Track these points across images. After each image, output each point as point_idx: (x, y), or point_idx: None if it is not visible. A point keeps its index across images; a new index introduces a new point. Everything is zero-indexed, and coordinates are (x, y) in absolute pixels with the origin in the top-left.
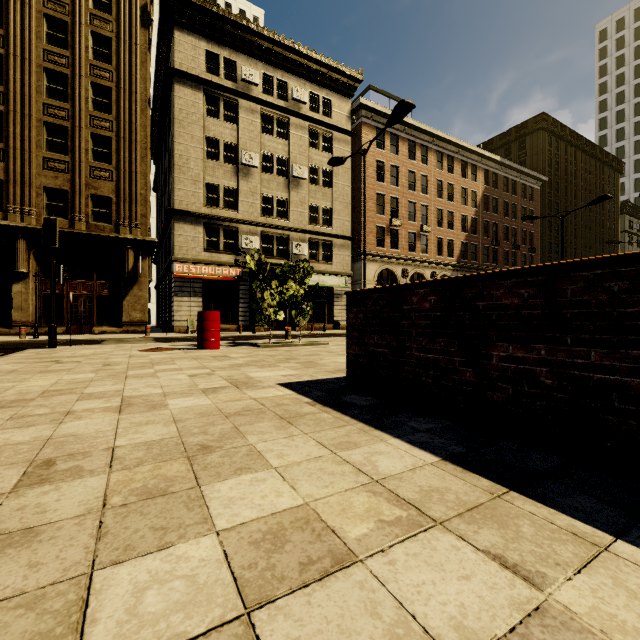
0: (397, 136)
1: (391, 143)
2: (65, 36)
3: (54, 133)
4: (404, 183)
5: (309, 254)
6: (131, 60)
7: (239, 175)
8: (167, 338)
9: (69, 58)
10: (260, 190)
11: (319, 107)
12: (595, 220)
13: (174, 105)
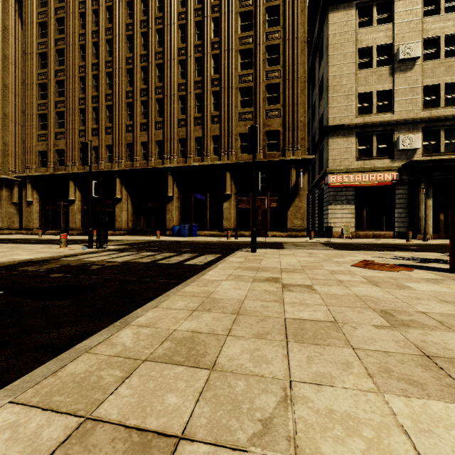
0: None
1: None
2: (250, 22)
3: (244, 94)
4: None
5: None
6: (293, 13)
7: (395, 74)
8: (333, 243)
9: (253, 36)
10: (421, 82)
11: None
12: None
13: (328, 33)
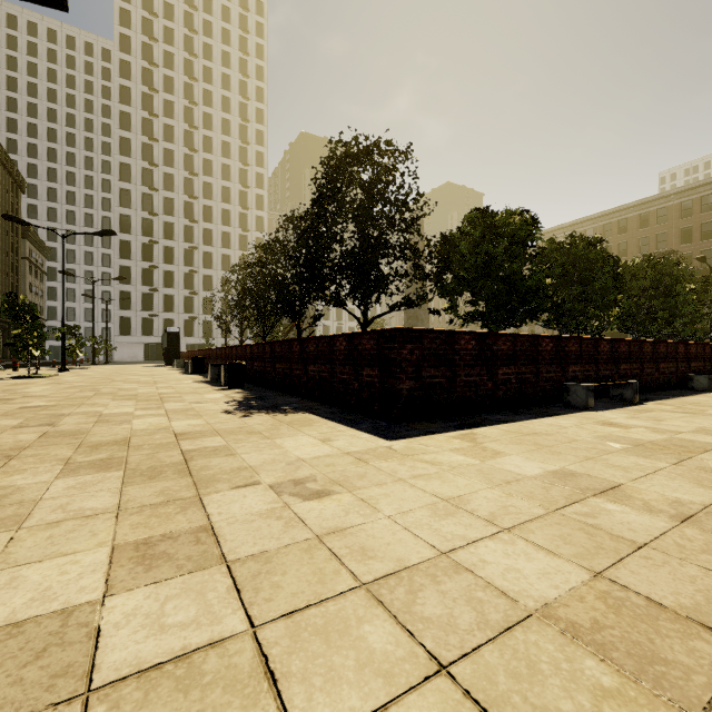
0: None
1: None
2: None
3: None
4: None
5: None
6: None
7: None
8: None
9: None
10: None
11: None
12: (0, 236)
13: None
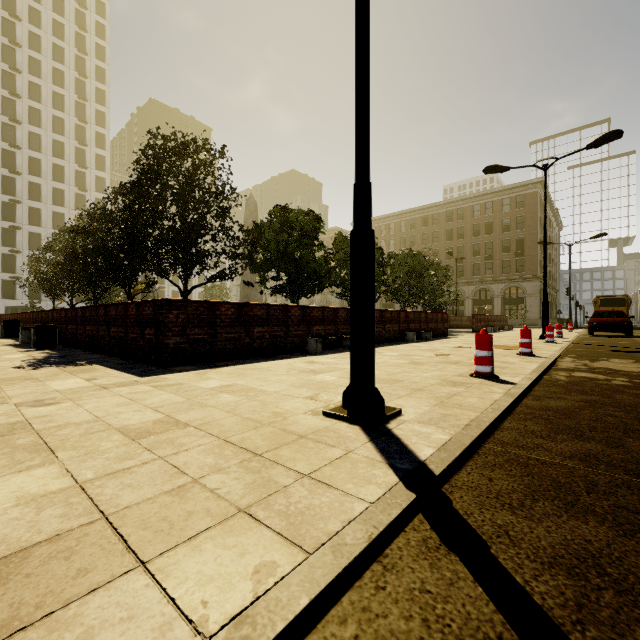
0: None
1: None
2: None
3: None
4: None
5: None
6: None
7: None
8: None
9: None
10: None
11: None
12: None
13: None
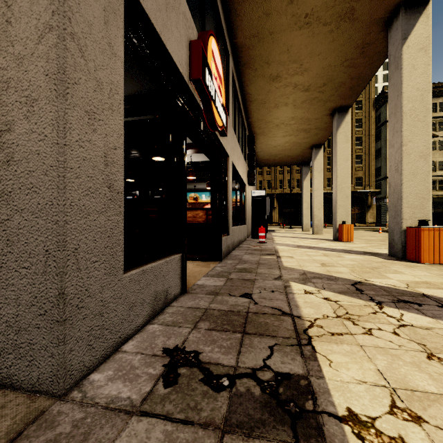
0: None
1: None
2: None
3: None
4: None
5: None
6: (369, 124)
7: None
8: None
9: None
10: None
11: None
12: None
13: (386, 135)
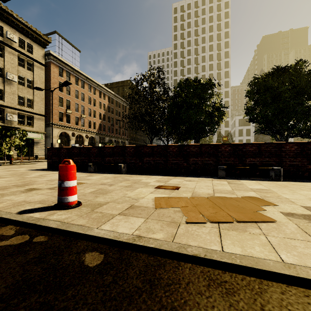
0: (70, 73)
1: (66, 75)
2: None
3: None
4: (73, 94)
5: (18, 121)
6: None
7: None
8: None
9: None
10: None
11: (25, 47)
12: None
13: None
